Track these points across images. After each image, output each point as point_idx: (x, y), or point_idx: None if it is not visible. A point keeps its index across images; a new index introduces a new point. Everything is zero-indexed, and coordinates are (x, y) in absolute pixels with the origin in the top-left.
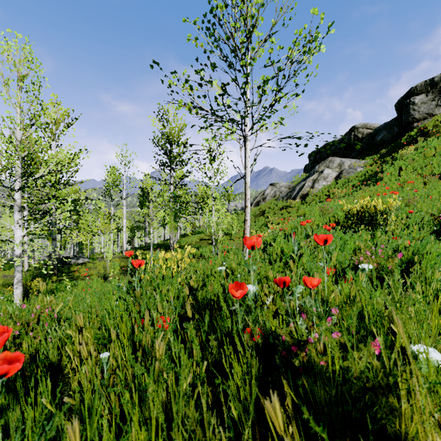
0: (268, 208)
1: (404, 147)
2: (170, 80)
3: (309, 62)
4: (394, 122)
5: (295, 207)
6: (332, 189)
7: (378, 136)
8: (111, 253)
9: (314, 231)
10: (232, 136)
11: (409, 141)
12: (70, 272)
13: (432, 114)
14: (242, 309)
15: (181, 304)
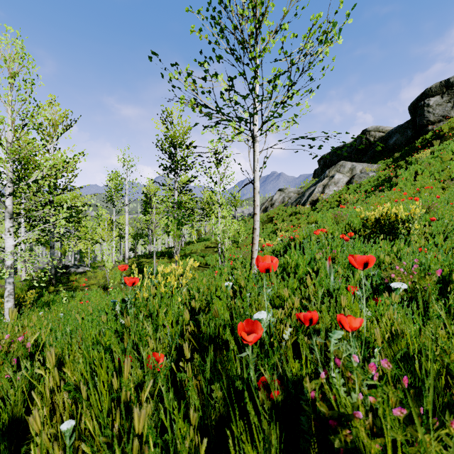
0: (276, 214)
1: (419, 150)
2: (171, 73)
3: (326, 53)
4: (408, 125)
5: (305, 214)
6: (343, 195)
7: (391, 140)
8: (111, 263)
9: (330, 241)
10: (240, 136)
11: (424, 145)
12: (69, 282)
13: (447, 116)
14: (255, 350)
15: (181, 329)
